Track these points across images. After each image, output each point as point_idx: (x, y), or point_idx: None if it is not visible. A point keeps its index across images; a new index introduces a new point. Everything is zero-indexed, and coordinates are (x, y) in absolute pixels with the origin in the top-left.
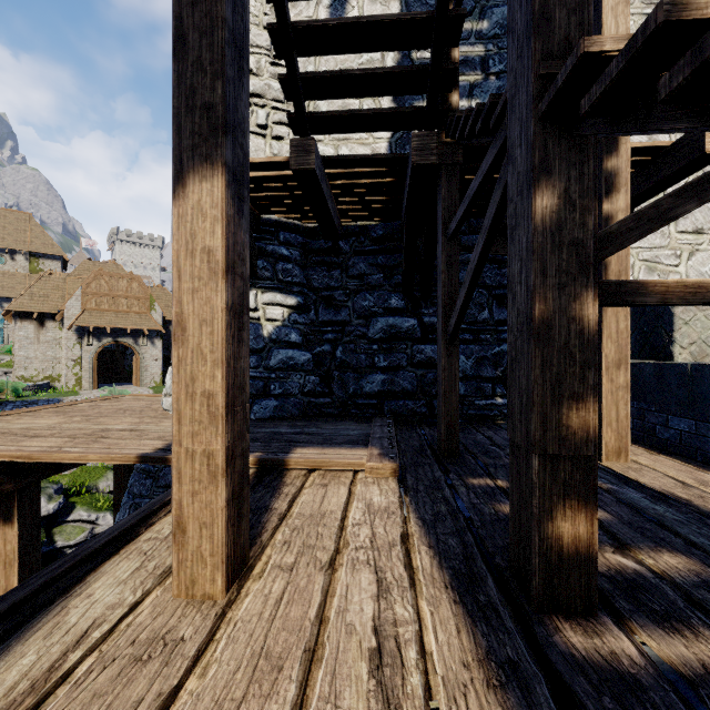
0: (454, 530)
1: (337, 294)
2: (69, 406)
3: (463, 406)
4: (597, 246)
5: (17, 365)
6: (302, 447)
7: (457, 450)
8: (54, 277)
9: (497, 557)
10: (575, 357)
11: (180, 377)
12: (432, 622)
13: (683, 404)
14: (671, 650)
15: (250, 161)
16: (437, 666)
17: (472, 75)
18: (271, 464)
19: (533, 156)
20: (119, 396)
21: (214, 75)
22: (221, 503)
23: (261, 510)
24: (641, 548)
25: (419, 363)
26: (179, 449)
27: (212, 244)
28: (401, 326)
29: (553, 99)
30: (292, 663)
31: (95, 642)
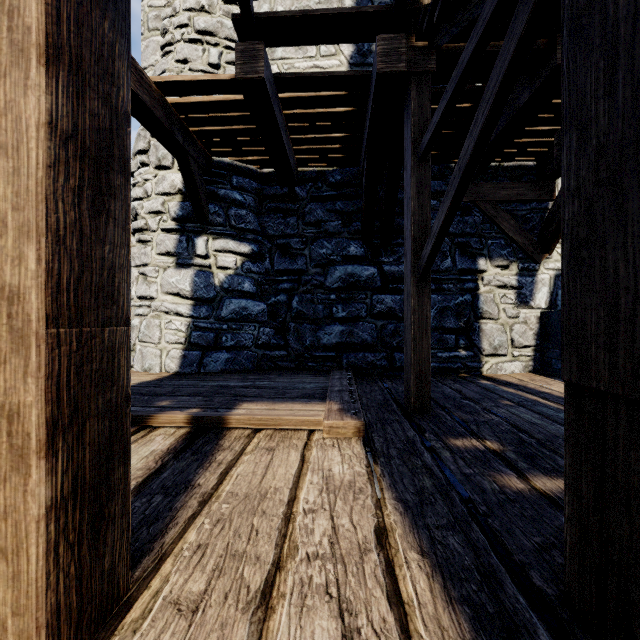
0: (451, 520)
1: (293, 242)
2: None
3: None
4: None
5: None
6: (249, 402)
7: (429, 405)
8: None
9: (533, 574)
10: None
11: None
12: None
13: None
14: None
15: (192, 79)
16: None
17: None
18: (207, 422)
19: None
20: None
21: None
22: (34, 509)
23: (178, 489)
24: None
25: (379, 313)
26: None
27: None
28: (360, 275)
29: None
30: None
31: None
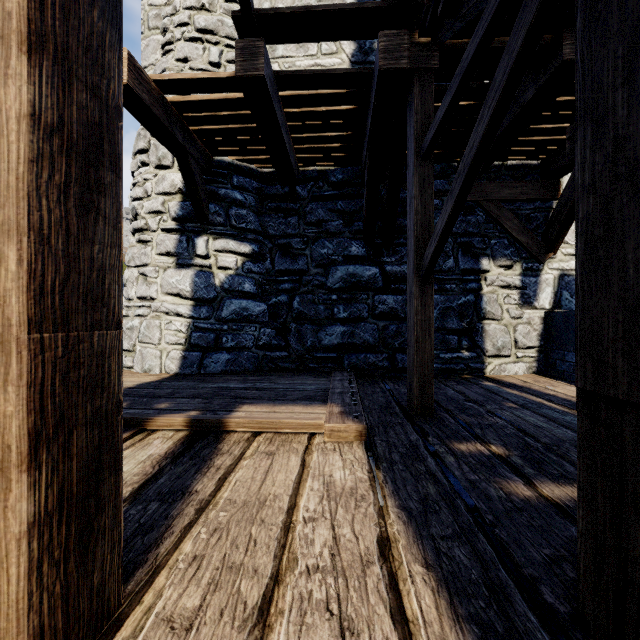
0: (457, 530)
1: (294, 242)
2: None
3: None
4: None
5: None
6: (249, 404)
7: (432, 407)
8: None
9: (544, 589)
10: None
11: None
12: None
13: None
14: None
15: (191, 77)
16: None
17: None
18: (206, 425)
19: None
20: None
21: None
22: (15, 526)
23: (175, 495)
24: None
25: (381, 314)
26: None
27: None
28: (361, 275)
29: None
30: None
31: None
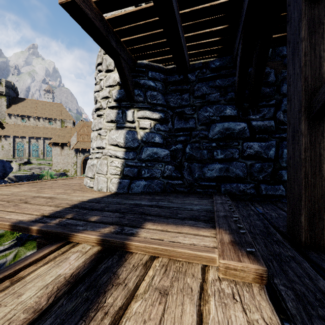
0: None
1: (186, 110)
2: (43, 182)
3: (286, 189)
4: None
5: (53, 165)
6: (152, 222)
7: (323, 241)
8: (67, 128)
9: None
10: None
11: None
12: None
13: None
14: None
15: None
16: None
17: None
18: (113, 245)
19: None
20: (73, 177)
21: None
22: None
23: None
24: None
25: (248, 156)
26: None
27: None
28: (234, 128)
29: None
30: None
31: None
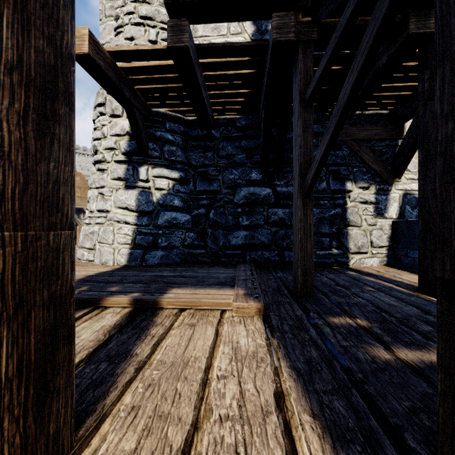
0: (335, 386)
1: (210, 170)
2: None
3: None
4: None
5: None
6: (177, 288)
7: (312, 290)
8: None
9: (407, 436)
10: None
11: None
12: None
13: None
14: None
15: (135, 48)
16: None
17: None
18: (145, 304)
19: None
20: None
21: None
22: None
23: (120, 357)
24: None
25: (273, 222)
26: None
27: None
28: (259, 194)
29: None
30: None
31: None
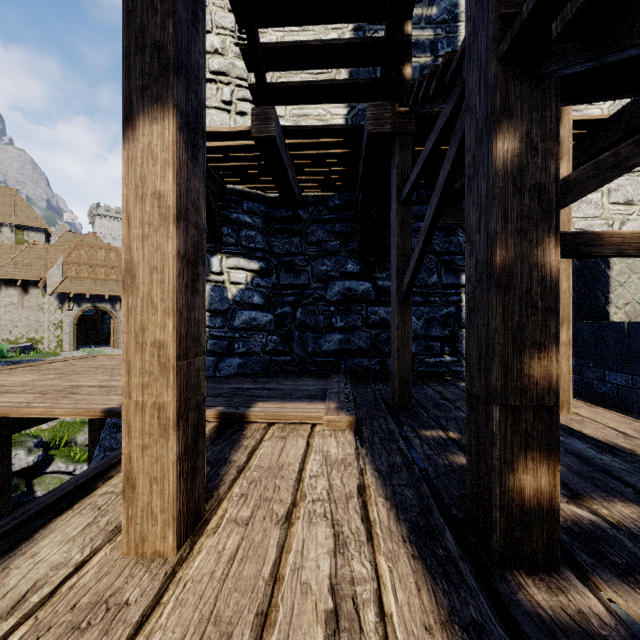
0: (409, 482)
1: (297, 259)
2: (45, 365)
3: (414, 363)
4: (559, 191)
5: (2, 328)
6: (263, 402)
7: (410, 404)
8: (37, 248)
9: (453, 508)
10: (537, 305)
11: (129, 327)
12: (390, 580)
13: (620, 360)
14: (639, 608)
15: (213, 130)
16: (398, 630)
17: (422, 57)
18: (232, 417)
19: (493, 99)
20: (93, 356)
21: (165, 14)
22: (172, 457)
23: (220, 463)
24: (594, 498)
25: (374, 323)
26: (128, 402)
27: (163, 189)
28: (356, 289)
29: (516, 34)
30: (242, 630)
31: (33, 607)
